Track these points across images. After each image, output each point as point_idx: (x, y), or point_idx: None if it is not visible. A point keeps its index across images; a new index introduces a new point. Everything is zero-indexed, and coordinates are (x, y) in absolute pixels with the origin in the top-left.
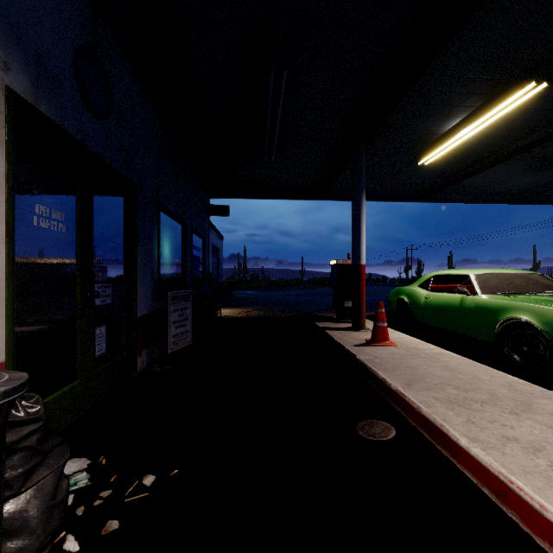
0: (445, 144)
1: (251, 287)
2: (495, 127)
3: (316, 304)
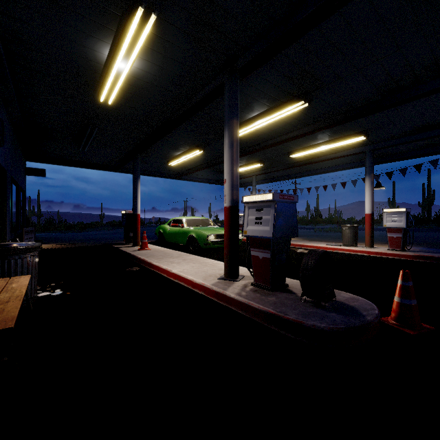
0: (177, 160)
1: (48, 229)
2: (196, 157)
3: (114, 239)
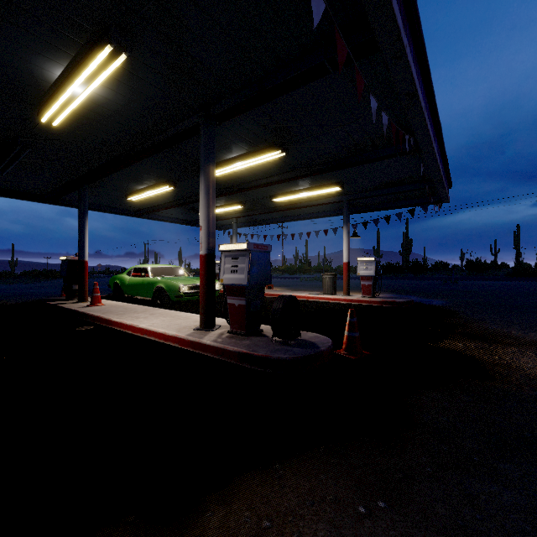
0: (140, 195)
1: None
2: (164, 193)
3: (43, 294)
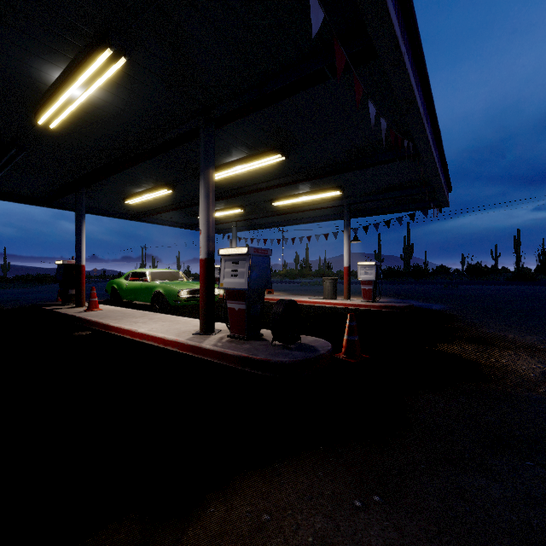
0: (138, 198)
1: None
2: (163, 196)
3: (38, 299)
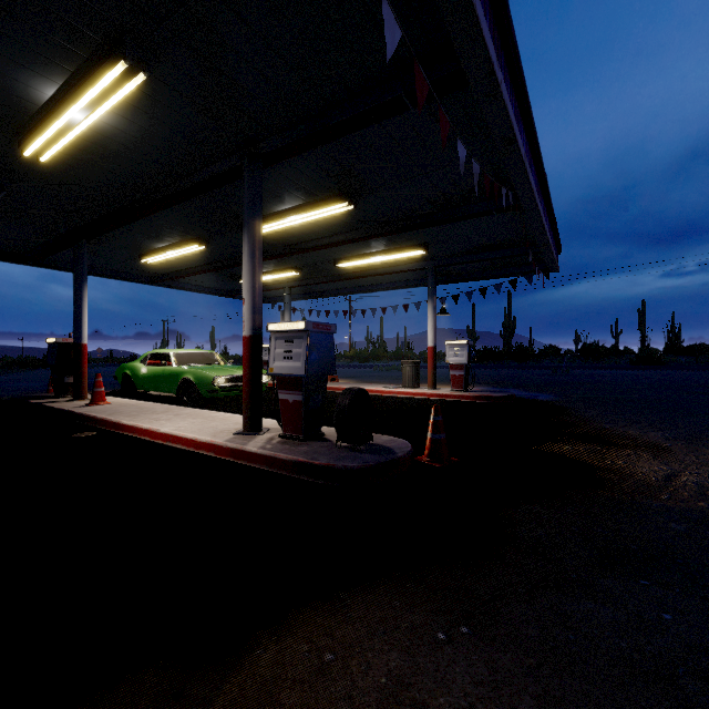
0: (159, 256)
1: None
2: (192, 254)
3: (20, 390)
